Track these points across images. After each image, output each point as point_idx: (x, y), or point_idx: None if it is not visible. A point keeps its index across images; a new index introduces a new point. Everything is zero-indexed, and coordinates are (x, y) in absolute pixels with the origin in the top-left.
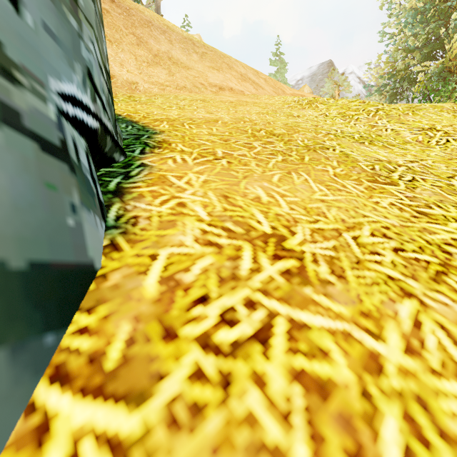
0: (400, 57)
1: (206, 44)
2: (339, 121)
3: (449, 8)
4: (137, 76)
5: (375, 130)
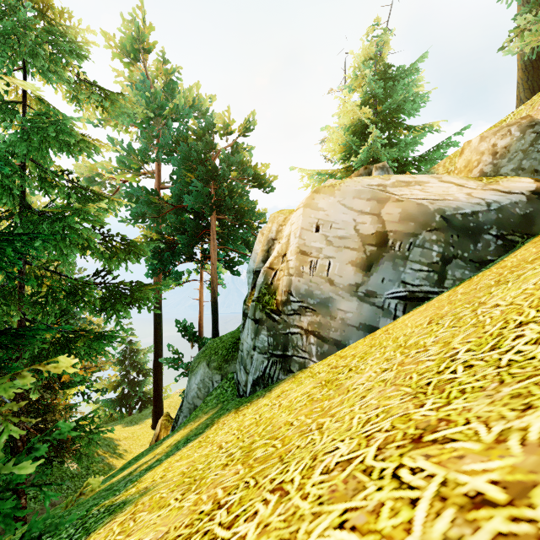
0: None
1: None
2: None
3: None
4: None
5: None
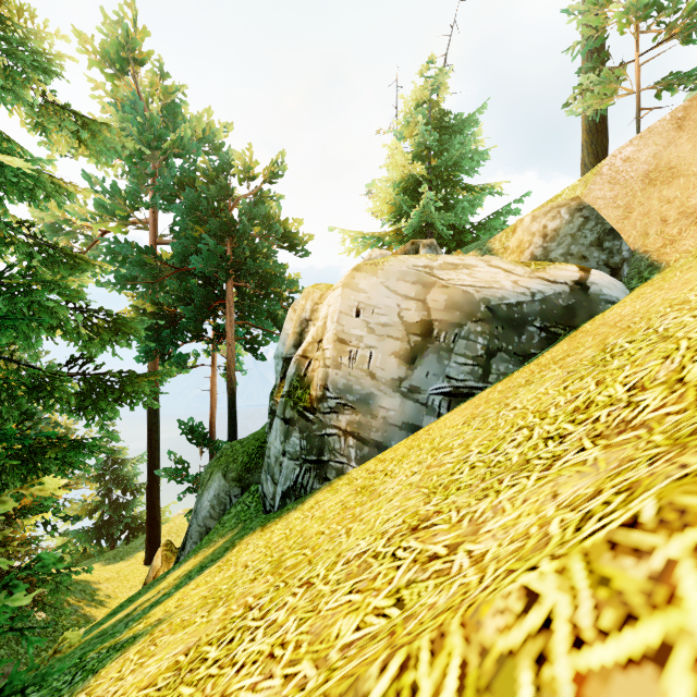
0: None
1: None
2: None
3: None
4: None
5: None
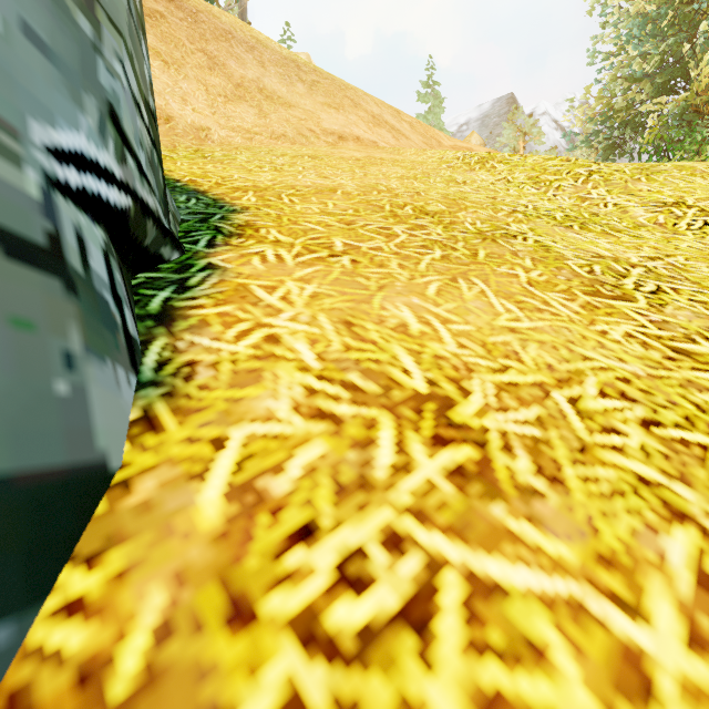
0: (620, 89)
1: (317, 68)
2: (529, 191)
3: (696, 13)
4: (209, 118)
5: (587, 205)
